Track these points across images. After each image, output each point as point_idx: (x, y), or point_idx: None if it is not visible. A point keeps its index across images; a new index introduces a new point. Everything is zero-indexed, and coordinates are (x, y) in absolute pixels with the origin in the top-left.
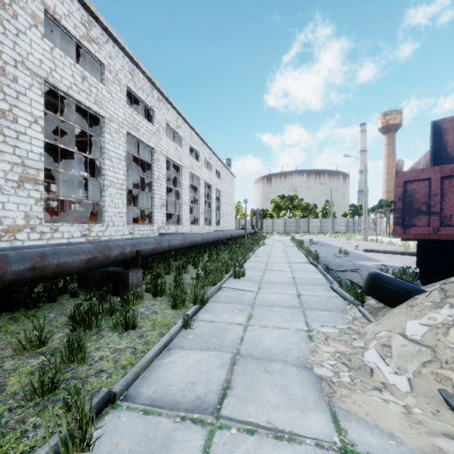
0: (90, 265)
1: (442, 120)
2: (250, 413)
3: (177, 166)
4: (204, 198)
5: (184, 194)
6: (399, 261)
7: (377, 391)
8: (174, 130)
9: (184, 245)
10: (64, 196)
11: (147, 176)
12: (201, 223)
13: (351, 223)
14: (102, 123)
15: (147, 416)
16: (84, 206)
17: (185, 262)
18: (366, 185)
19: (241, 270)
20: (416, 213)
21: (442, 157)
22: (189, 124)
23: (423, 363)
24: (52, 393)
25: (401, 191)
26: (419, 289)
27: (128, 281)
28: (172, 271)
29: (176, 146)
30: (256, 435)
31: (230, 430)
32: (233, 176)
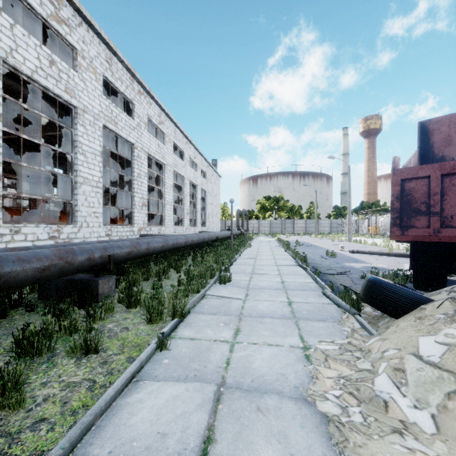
0: (47, 274)
1: (428, 121)
2: None
3: (160, 164)
4: (189, 198)
5: (168, 193)
6: (385, 262)
7: (398, 434)
8: (157, 126)
9: (165, 248)
10: (37, 194)
11: (126, 174)
12: (185, 224)
13: (335, 224)
14: (74, 113)
15: None
16: (60, 206)
17: (166, 266)
18: (350, 187)
19: (227, 275)
20: (414, 214)
21: (428, 158)
22: (172, 120)
23: (447, 394)
24: None
25: (398, 189)
26: (426, 298)
27: (97, 290)
28: (152, 276)
29: (159, 143)
30: None
31: None
32: (219, 176)
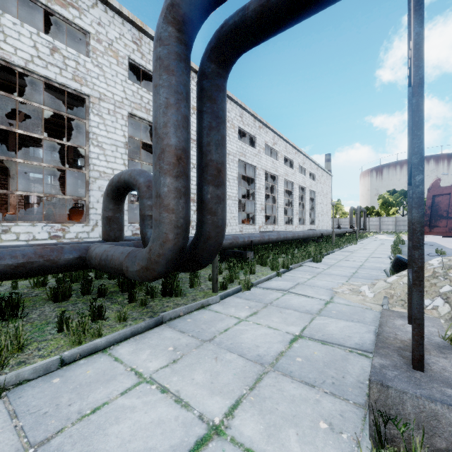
0: (231, 246)
1: None
2: (299, 292)
3: (274, 176)
4: (299, 199)
5: (280, 198)
6: None
7: (356, 295)
8: (271, 147)
9: (278, 239)
10: None
11: (250, 188)
12: (294, 223)
13: None
14: None
15: (264, 290)
16: None
17: (279, 251)
18: None
19: (319, 257)
20: (439, 218)
21: None
22: (283, 139)
23: (384, 289)
24: (232, 283)
25: (430, 202)
26: None
27: (246, 257)
28: (270, 256)
29: (273, 160)
30: (300, 296)
31: (291, 294)
32: (330, 175)
